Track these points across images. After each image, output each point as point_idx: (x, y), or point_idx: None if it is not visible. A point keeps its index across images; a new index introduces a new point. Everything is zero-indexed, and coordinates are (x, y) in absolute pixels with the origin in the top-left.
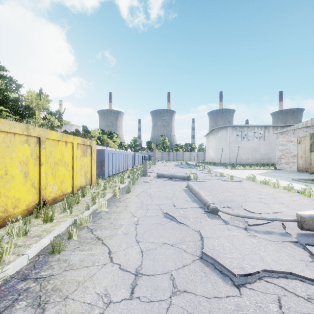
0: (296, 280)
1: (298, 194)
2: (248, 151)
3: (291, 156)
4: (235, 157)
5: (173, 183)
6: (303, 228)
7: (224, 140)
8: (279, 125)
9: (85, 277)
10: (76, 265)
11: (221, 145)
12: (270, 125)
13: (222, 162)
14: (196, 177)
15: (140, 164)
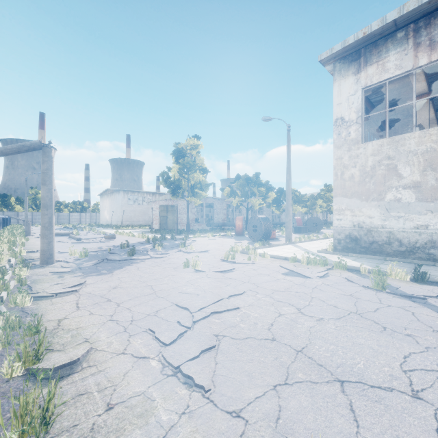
0: (91, 243)
1: (127, 235)
2: (139, 214)
3: (158, 218)
4: (127, 219)
5: (59, 237)
6: (105, 239)
7: (117, 202)
8: (164, 193)
9: (39, 247)
10: (33, 246)
11: (114, 208)
12: (156, 192)
13: (116, 224)
14: (78, 233)
15: (3, 228)
